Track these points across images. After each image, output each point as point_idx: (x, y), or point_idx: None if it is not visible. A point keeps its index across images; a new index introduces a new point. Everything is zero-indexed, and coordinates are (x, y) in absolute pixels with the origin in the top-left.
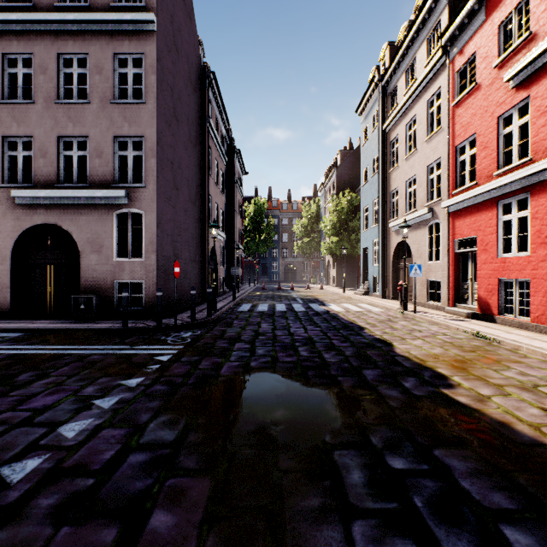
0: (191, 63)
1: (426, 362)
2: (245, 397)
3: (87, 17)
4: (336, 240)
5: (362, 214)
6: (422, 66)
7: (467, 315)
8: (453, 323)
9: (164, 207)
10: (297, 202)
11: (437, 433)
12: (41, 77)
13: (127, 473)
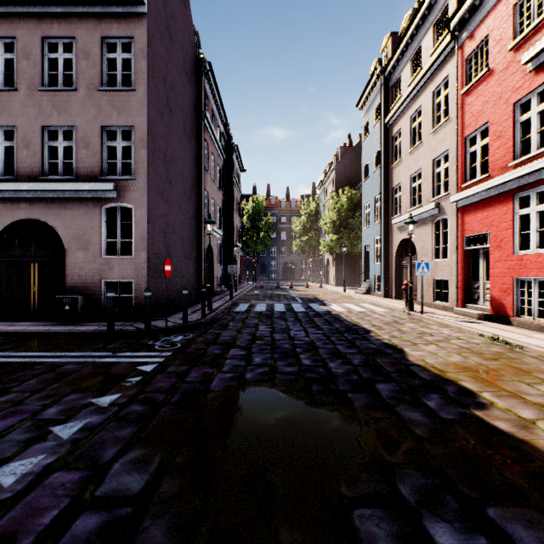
0: (186, 52)
1: (446, 374)
2: (238, 422)
3: None
4: (335, 238)
5: (363, 210)
6: (428, 54)
7: (479, 317)
8: (465, 325)
9: (156, 201)
10: (295, 200)
11: (483, 479)
12: (24, 62)
13: None
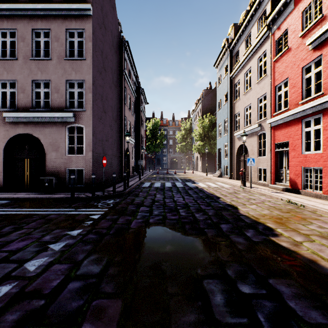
0: (114, 36)
1: (259, 219)
2: (146, 243)
3: (49, 6)
4: (201, 144)
5: (218, 128)
6: (254, 37)
7: (283, 189)
8: (274, 194)
9: (97, 123)
10: (178, 121)
11: (270, 267)
12: (21, 43)
13: (67, 296)
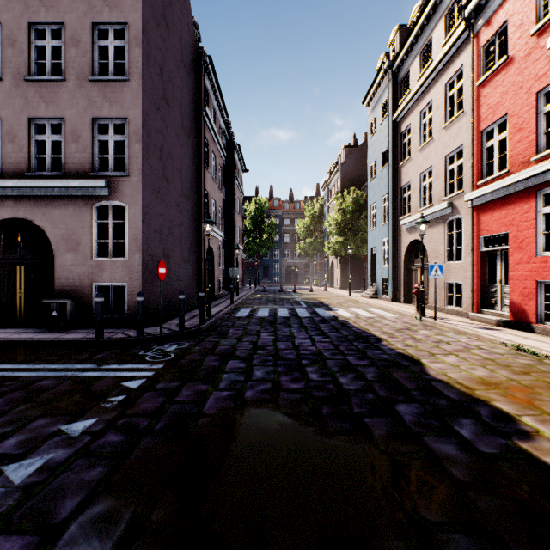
0: (185, 44)
1: (474, 391)
2: (233, 459)
3: None
4: (340, 240)
5: (370, 211)
6: (440, 45)
7: (498, 323)
8: (484, 333)
9: (151, 199)
10: (299, 202)
11: None
12: (9, 50)
13: None
